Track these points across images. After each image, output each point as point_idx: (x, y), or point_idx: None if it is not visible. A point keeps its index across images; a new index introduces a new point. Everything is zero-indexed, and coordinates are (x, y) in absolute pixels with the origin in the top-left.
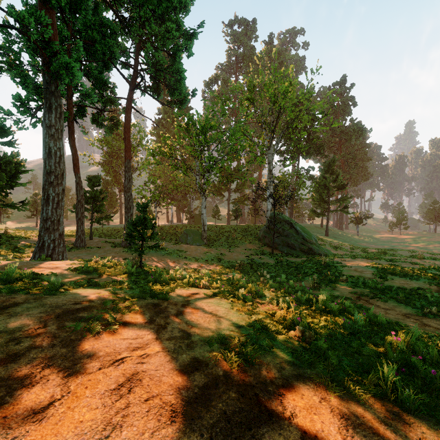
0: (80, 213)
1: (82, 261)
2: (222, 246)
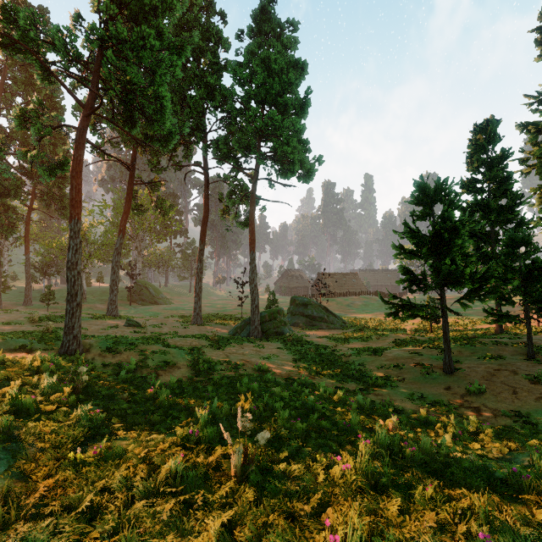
0: None
1: None
2: (97, 303)
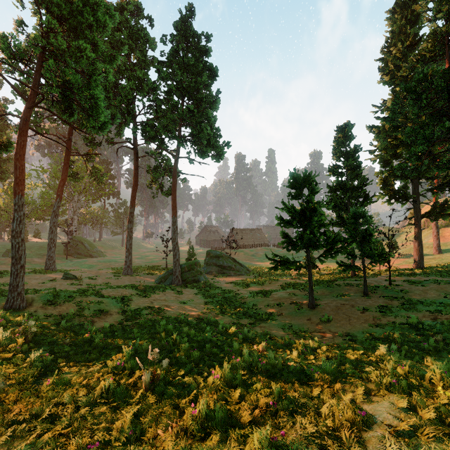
0: None
1: None
2: (34, 257)
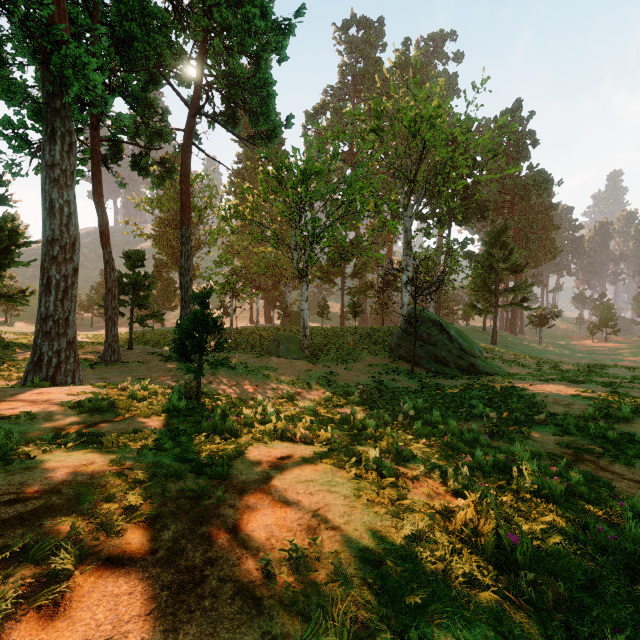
0: (111, 308)
1: (101, 387)
2: (333, 360)
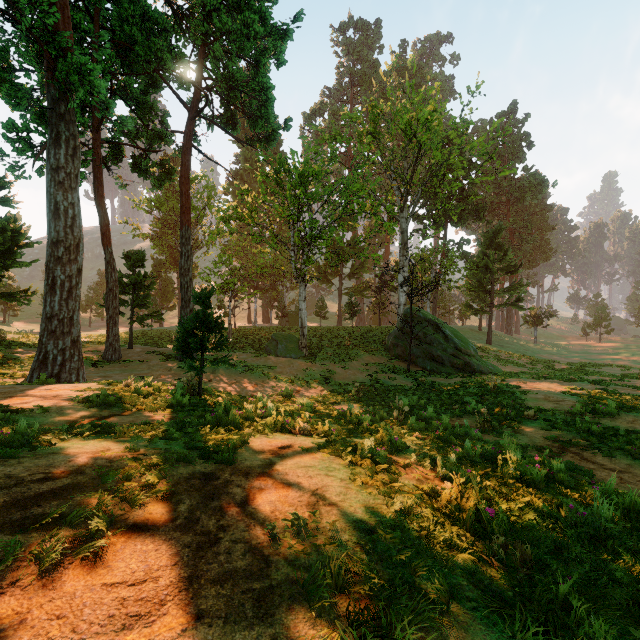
0: (112, 308)
1: (105, 384)
2: (330, 359)
